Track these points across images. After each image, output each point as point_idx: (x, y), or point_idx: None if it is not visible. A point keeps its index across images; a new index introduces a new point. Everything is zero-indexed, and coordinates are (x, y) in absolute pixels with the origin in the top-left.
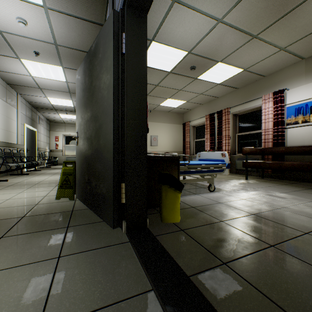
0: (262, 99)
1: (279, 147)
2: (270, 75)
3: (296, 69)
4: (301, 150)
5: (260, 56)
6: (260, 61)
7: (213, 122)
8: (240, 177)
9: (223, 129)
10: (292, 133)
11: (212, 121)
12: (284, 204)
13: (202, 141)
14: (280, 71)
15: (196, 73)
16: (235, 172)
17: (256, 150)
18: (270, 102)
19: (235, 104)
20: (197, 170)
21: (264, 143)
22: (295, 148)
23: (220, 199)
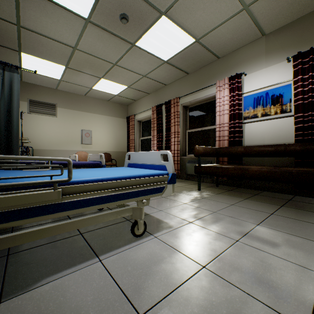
0: (216, 86)
1: (237, 147)
2: (225, 56)
3: (255, 49)
4: (263, 150)
5: (217, 16)
6: (216, 27)
7: (160, 115)
8: (191, 185)
9: (172, 124)
10: (250, 130)
11: (160, 114)
12: (299, 283)
13: (149, 139)
14: (237, 52)
15: (132, 33)
16: (185, 178)
17: (211, 150)
18: (226, 89)
19: (186, 93)
20: (96, 197)
21: (219, 141)
22: (256, 148)
23: (147, 278)
